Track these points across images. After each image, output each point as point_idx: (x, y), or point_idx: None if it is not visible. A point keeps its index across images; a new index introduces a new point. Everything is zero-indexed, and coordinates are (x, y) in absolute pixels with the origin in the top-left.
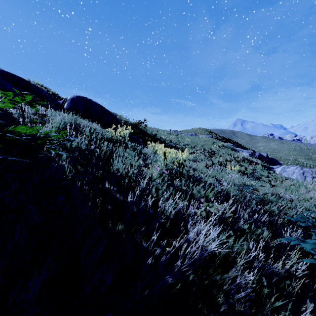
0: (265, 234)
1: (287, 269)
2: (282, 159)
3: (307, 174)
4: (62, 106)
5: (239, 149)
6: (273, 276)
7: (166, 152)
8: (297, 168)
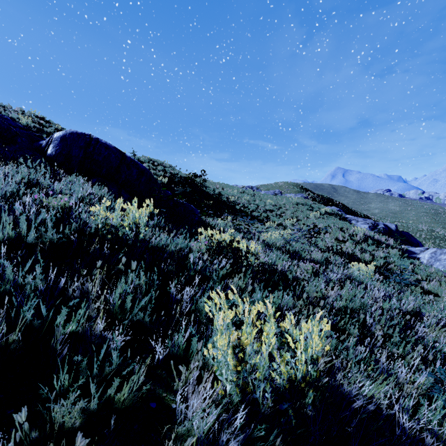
0: None
1: None
2: (411, 229)
3: None
4: (44, 151)
5: (351, 217)
6: None
7: (244, 342)
8: None
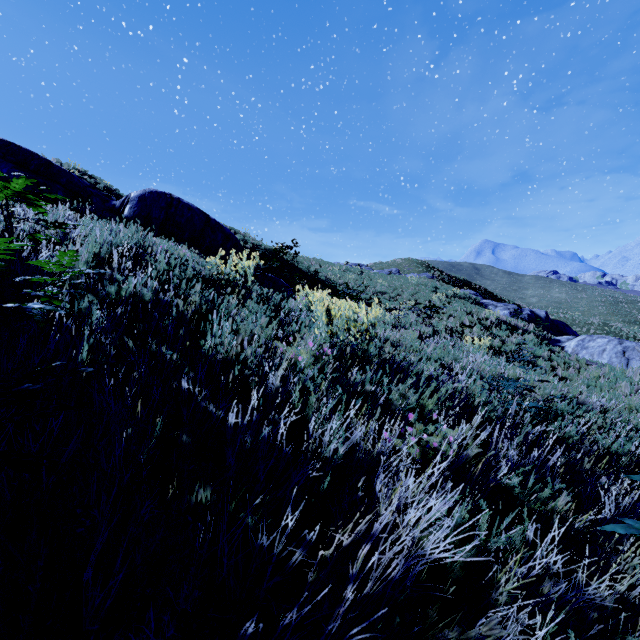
0: (563, 504)
1: (621, 594)
2: (576, 322)
3: (632, 353)
4: (120, 212)
5: (489, 302)
6: (587, 612)
7: (332, 307)
8: (611, 341)
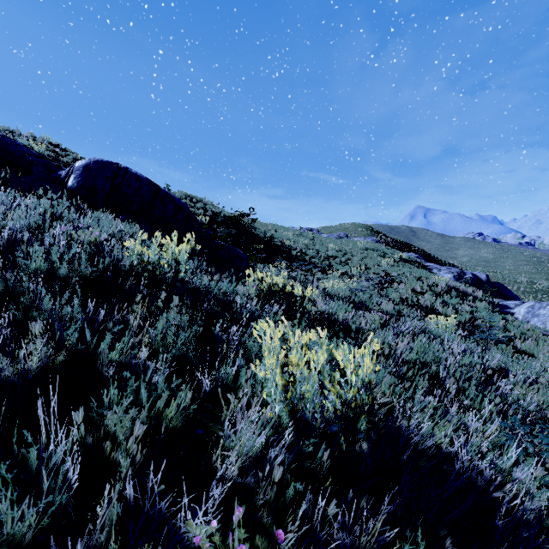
0: None
1: None
2: (507, 281)
3: None
4: (64, 182)
5: (432, 265)
6: None
7: (293, 361)
8: None
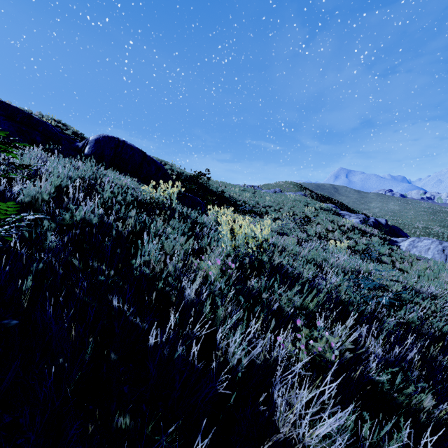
0: (429, 406)
1: None
2: (406, 226)
3: None
4: (82, 151)
5: (345, 213)
6: None
7: (235, 227)
8: (433, 241)
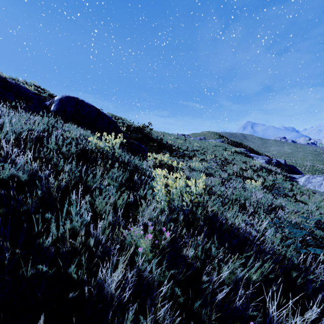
0: None
1: None
2: (298, 165)
3: None
4: (49, 108)
5: (254, 155)
6: None
7: (169, 182)
8: None
